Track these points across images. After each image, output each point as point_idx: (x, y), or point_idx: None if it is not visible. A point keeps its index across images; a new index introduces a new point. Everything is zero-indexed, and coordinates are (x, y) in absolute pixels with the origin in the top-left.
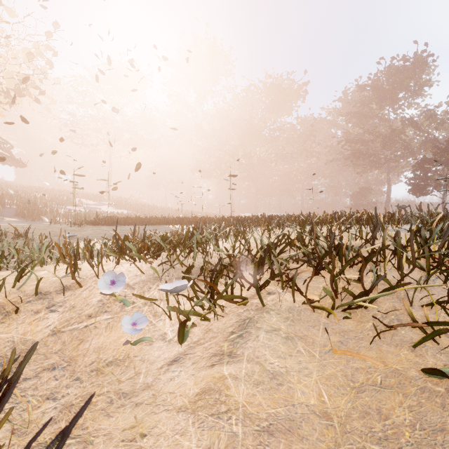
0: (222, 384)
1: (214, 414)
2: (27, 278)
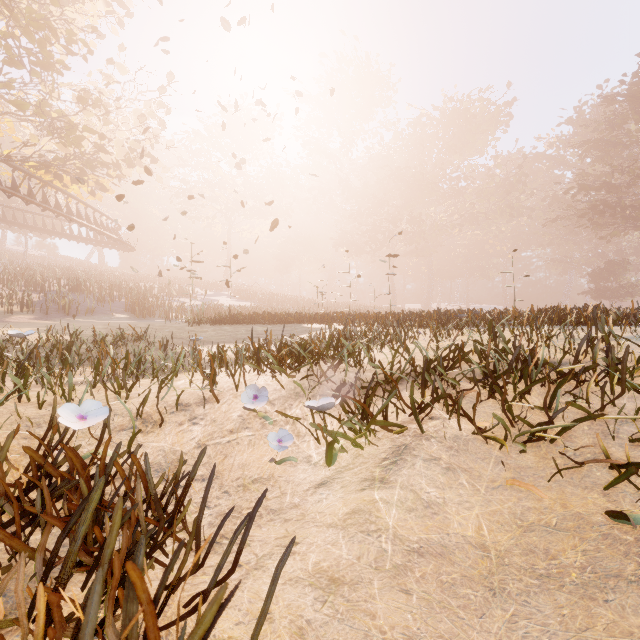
0: (372, 507)
1: (364, 531)
2: (169, 388)
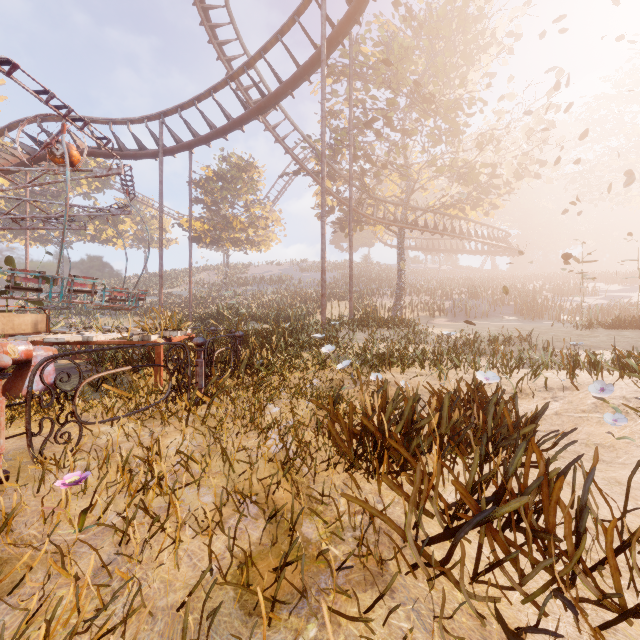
0: None
1: None
2: (538, 375)
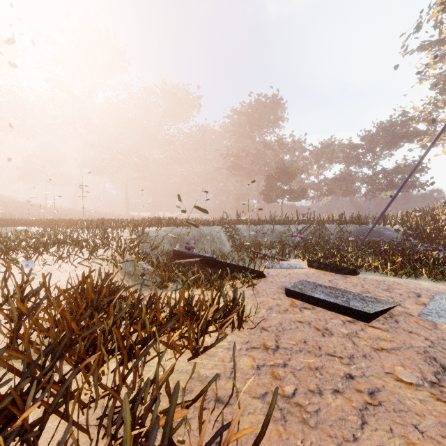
0: None
1: None
2: None
